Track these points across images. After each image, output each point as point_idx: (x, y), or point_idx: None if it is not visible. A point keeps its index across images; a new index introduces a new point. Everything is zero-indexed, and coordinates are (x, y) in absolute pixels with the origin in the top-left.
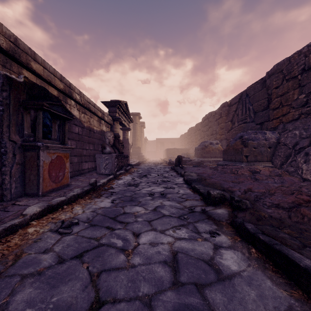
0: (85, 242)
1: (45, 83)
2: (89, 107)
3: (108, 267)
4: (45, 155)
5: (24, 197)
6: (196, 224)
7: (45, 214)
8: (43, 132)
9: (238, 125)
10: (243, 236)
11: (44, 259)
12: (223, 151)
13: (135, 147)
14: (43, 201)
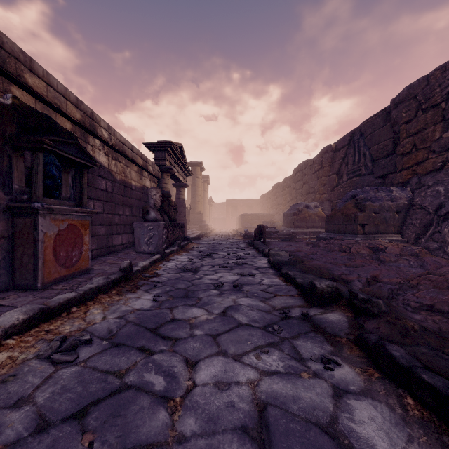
0: (97, 382)
1: (50, 110)
2: (123, 150)
3: (131, 443)
4: (47, 224)
5: (12, 290)
6: (295, 342)
7: (36, 323)
8: (47, 187)
9: (348, 179)
10: (383, 369)
11: (11, 423)
12: (326, 218)
13: (195, 213)
14: (40, 298)
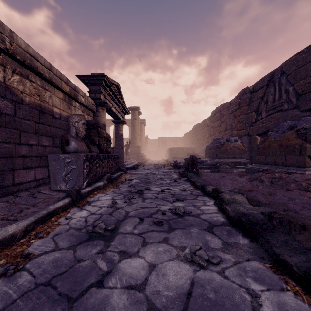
0: None
1: None
2: (32, 64)
3: None
4: None
5: None
6: None
7: None
8: None
9: (268, 115)
10: None
11: None
12: (256, 149)
13: (134, 147)
14: None
